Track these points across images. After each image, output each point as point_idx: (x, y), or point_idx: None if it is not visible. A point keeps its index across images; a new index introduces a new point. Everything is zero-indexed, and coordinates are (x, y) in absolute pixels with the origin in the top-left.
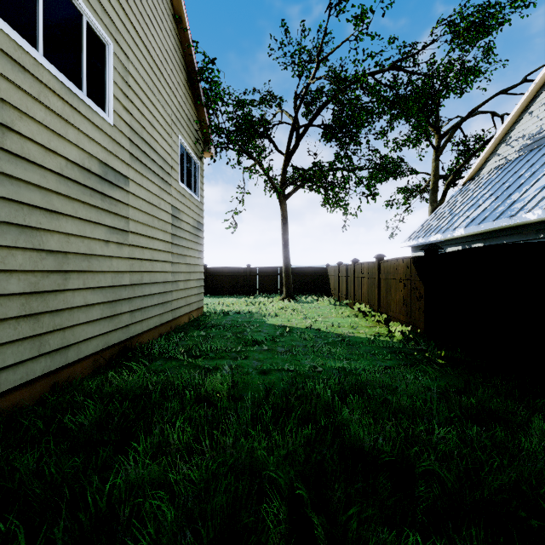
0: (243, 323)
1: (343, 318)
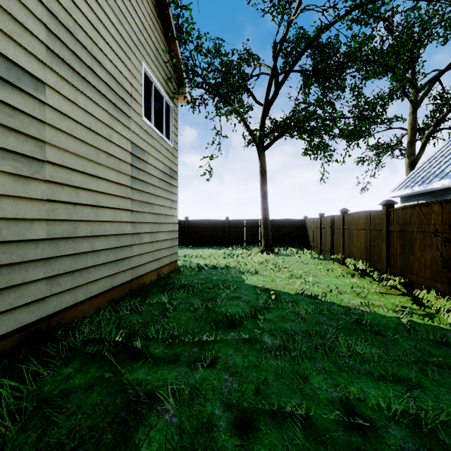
0: (217, 282)
1: (337, 278)
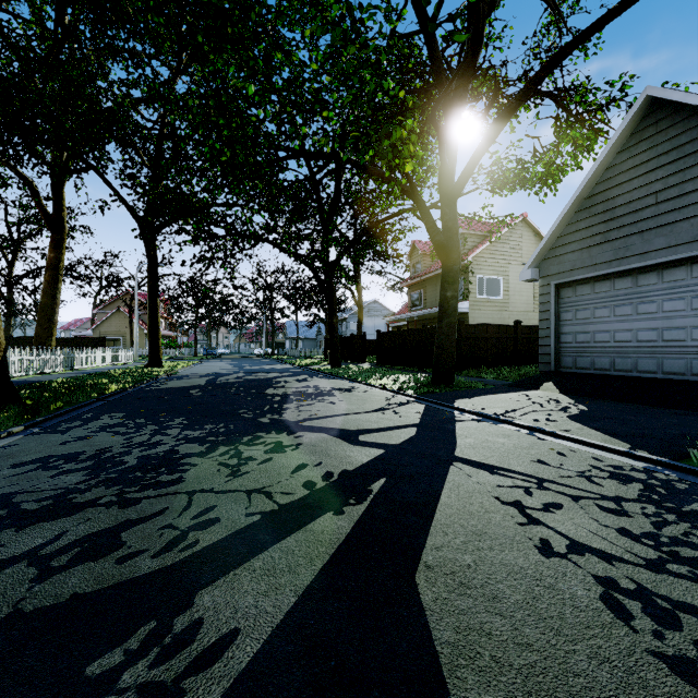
0: None
1: None
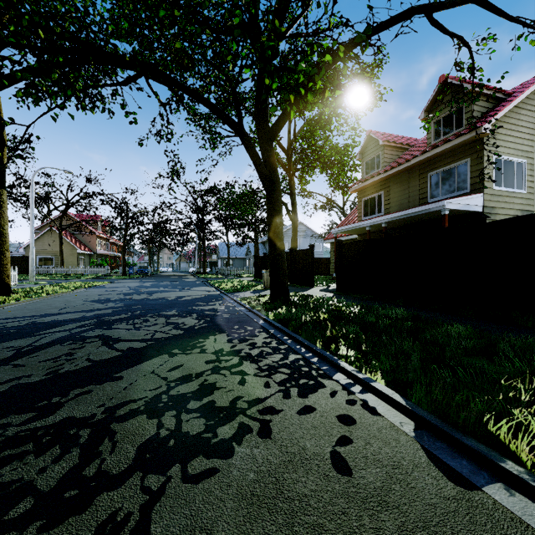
0: None
1: None
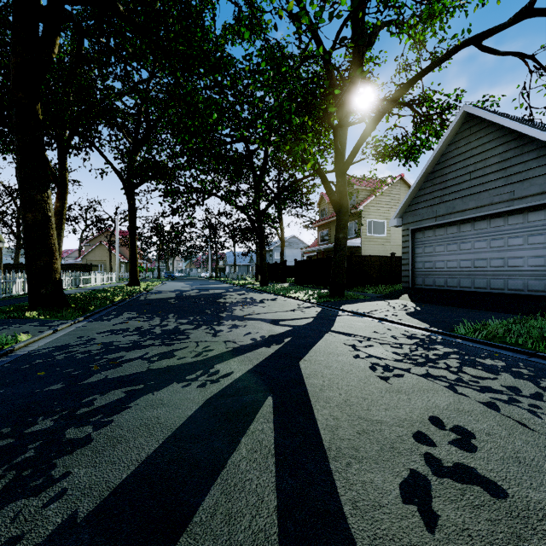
0: None
1: None
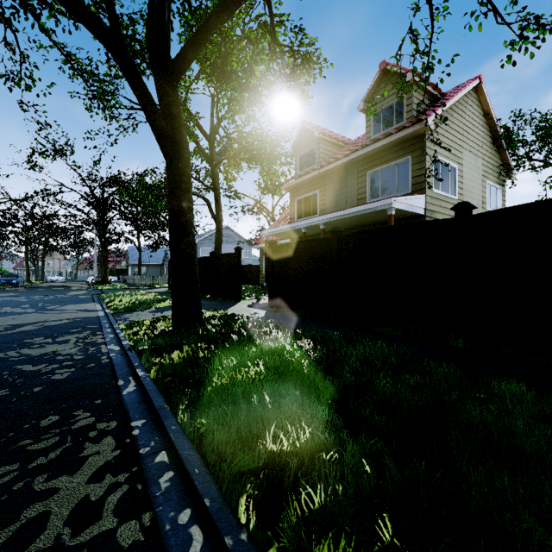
0: None
1: None
